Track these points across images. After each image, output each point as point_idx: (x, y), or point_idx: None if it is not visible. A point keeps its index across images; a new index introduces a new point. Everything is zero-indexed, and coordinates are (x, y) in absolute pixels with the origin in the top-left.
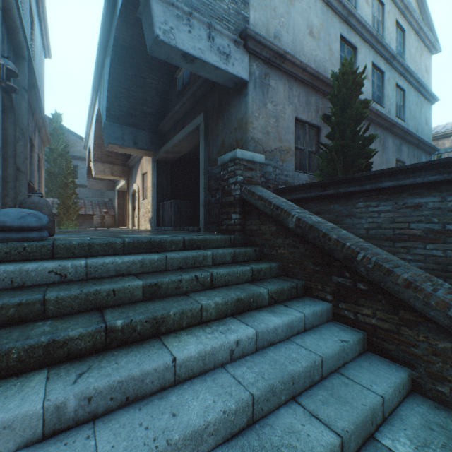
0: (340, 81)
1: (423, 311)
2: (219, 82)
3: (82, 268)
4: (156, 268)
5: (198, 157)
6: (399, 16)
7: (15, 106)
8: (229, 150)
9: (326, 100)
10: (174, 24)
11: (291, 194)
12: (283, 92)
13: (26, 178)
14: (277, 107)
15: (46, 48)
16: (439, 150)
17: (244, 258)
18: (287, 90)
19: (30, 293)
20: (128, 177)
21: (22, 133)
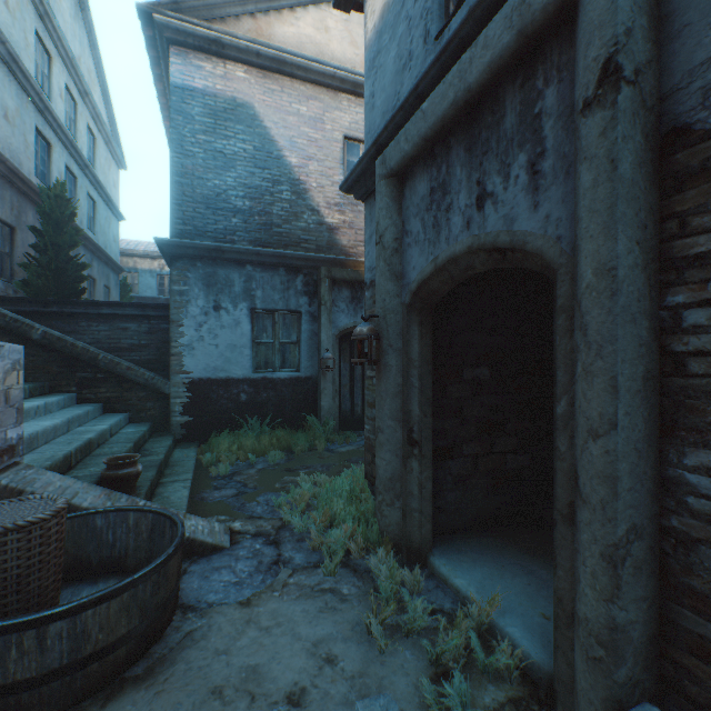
0: (53, 200)
1: (136, 380)
2: None
3: None
4: None
5: None
6: (92, 121)
7: None
8: None
9: (23, 198)
10: None
11: None
12: None
13: None
14: None
15: None
16: (125, 268)
17: None
18: None
19: None
20: None
21: None
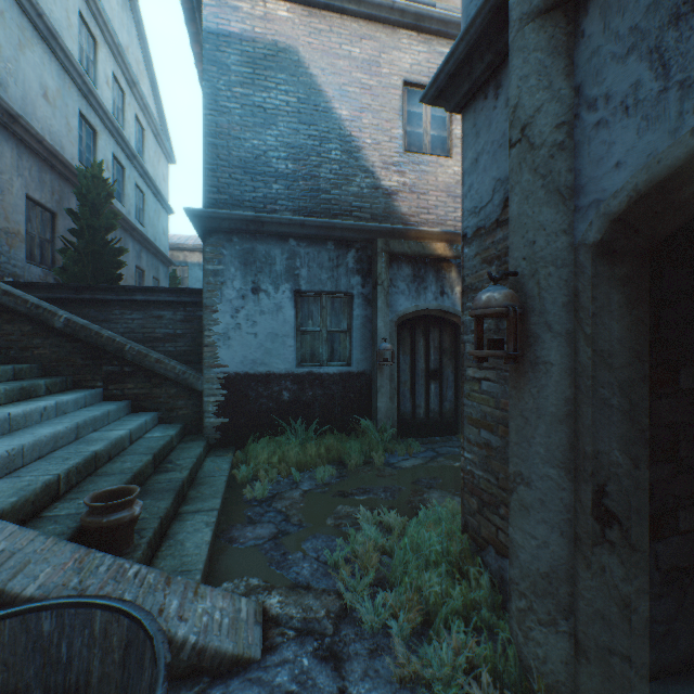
0: (90, 181)
1: (165, 374)
2: None
3: None
4: None
5: None
6: (140, 112)
7: None
8: None
9: (65, 183)
10: None
11: (30, 291)
12: (12, 158)
13: None
14: (4, 176)
15: None
16: (176, 262)
17: None
18: (17, 157)
19: None
20: None
21: None
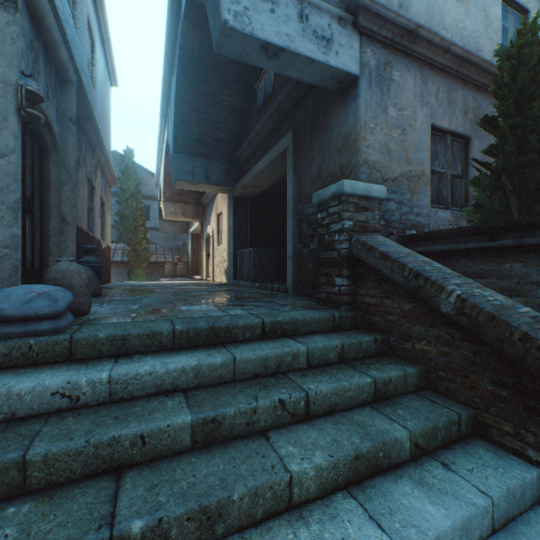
0: (514, 59)
1: None
2: (315, 84)
3: (104, 385)
4: (218, 378)
5: (285, 190)
6: None
7: (60, 143)
8: (328, 180)
9: (480, 95)
10: (249, 2)
11: (428, 244)
12: (412, 88)
13: (73, 230)
14: (404, 112)
15: (111, 75)
16: None
17: (358, 354)
18: (419, 84)
19: (7, 443)
20: (202, 218)
21: (68, 175)
